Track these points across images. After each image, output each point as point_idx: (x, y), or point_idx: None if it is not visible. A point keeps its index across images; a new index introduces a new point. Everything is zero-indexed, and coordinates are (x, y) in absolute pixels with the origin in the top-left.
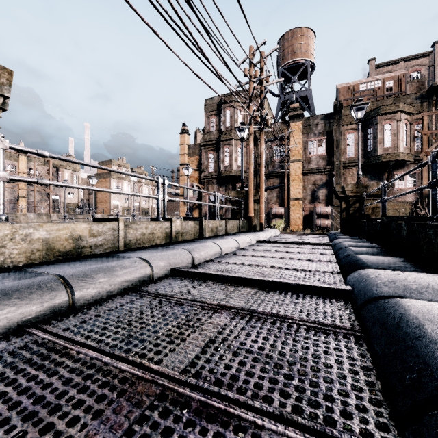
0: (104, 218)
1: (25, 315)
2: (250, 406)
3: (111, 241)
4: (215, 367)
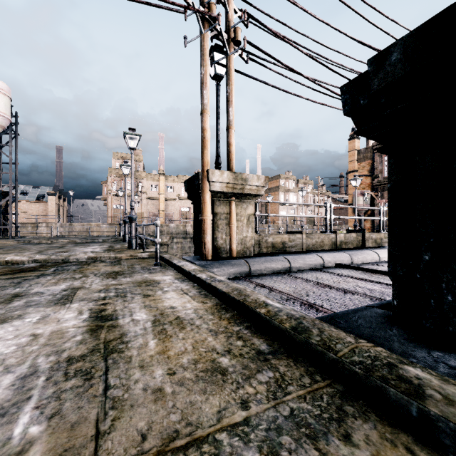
0: (294, 232)
1: (278, 268)
2: (358, 293)
3: (299, 245)
4: (350, 288)
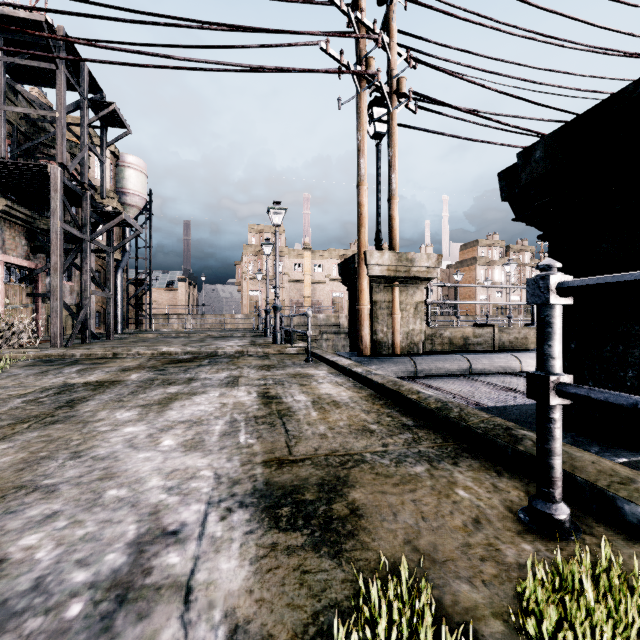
0: (482, 324)
1: (453, 369)
2: None
3: (488, 342)
4: None
